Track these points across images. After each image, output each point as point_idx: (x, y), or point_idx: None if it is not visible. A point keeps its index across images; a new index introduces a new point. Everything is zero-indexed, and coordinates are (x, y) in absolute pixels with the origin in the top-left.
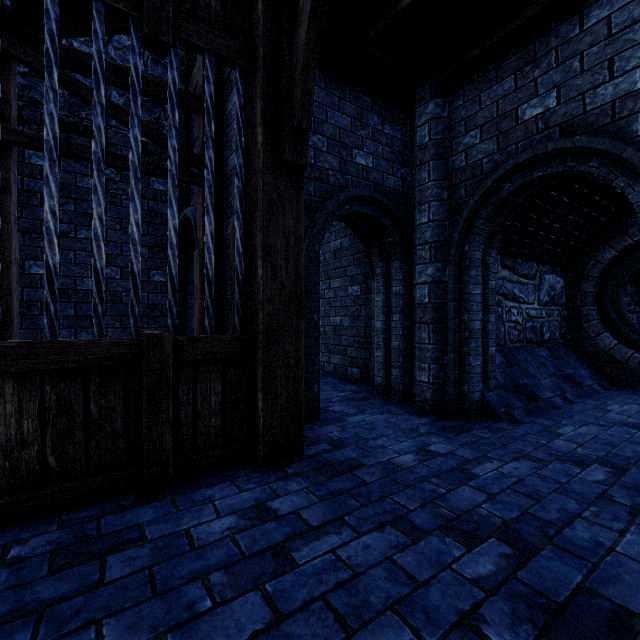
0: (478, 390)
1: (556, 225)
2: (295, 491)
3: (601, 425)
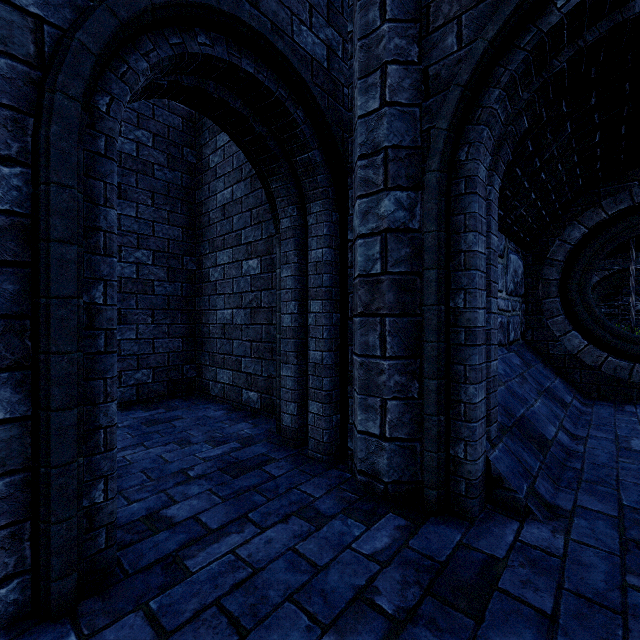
0: (482, 452)
1: (543, 175)
2: None
3: None
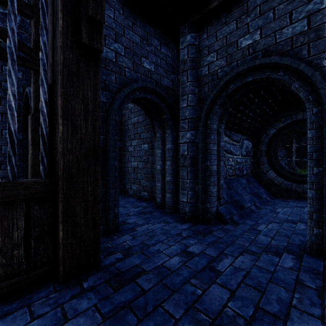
0: (215, 206)
1: (251, 114)
2: (84, 311)
3: (278, 222)
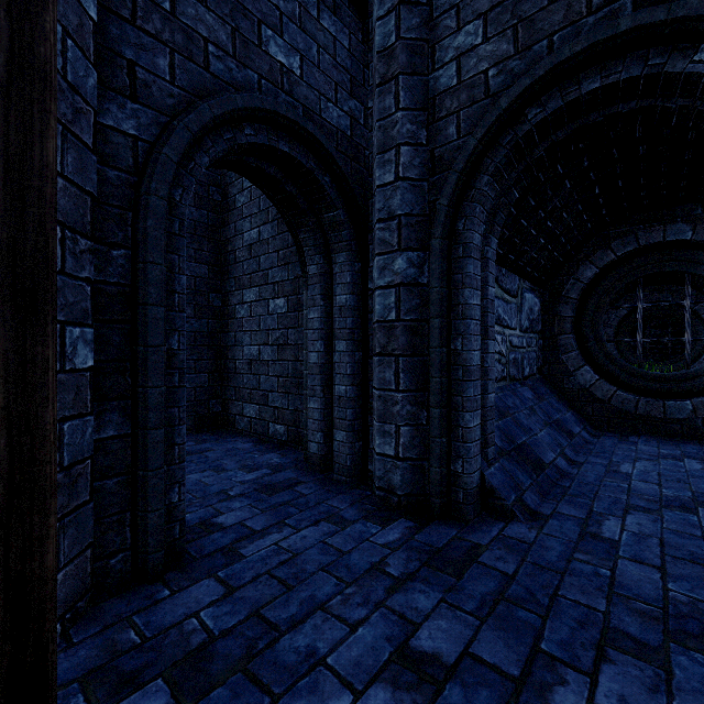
0: (477, 468)
1: (549, 223)
2: None
3: (645, 509)
